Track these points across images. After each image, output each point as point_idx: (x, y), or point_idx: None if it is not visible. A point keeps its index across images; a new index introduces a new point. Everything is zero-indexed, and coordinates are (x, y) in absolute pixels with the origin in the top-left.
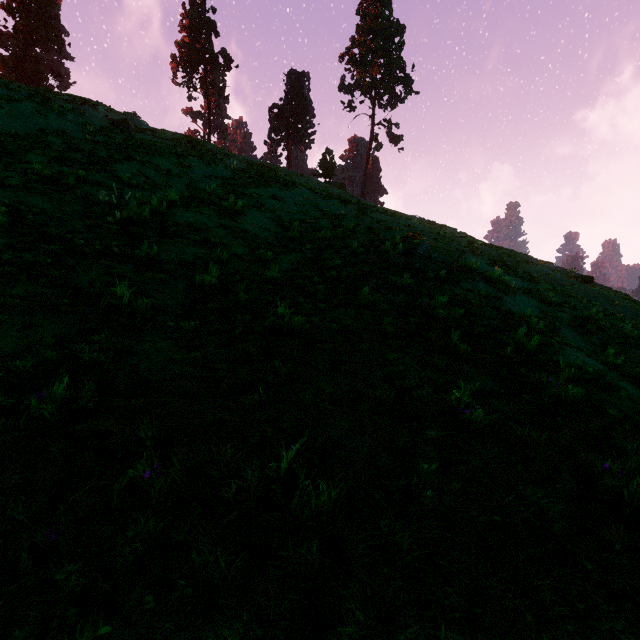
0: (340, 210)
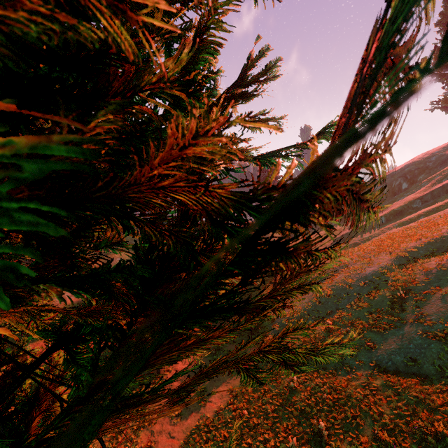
0: None
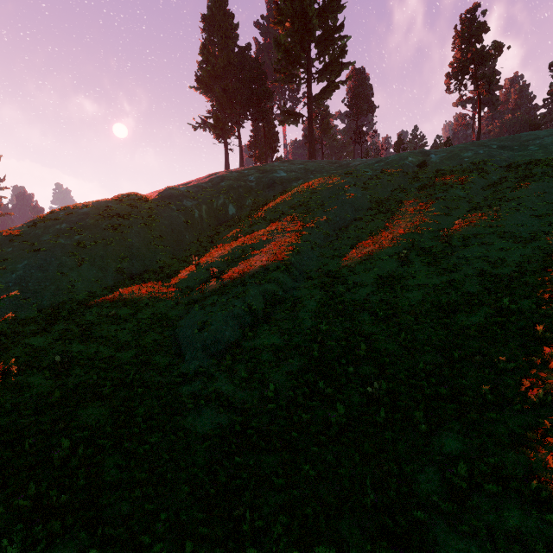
0: None
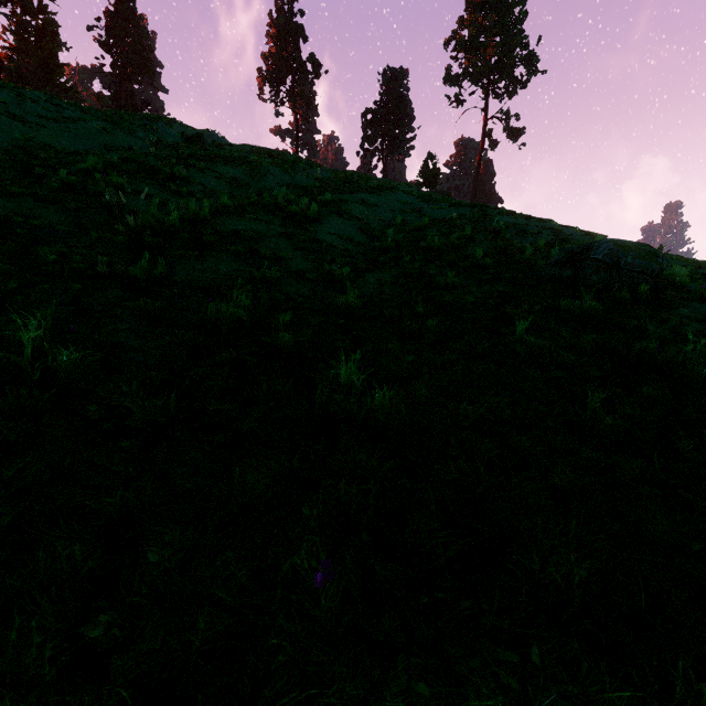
0: (450, 214)
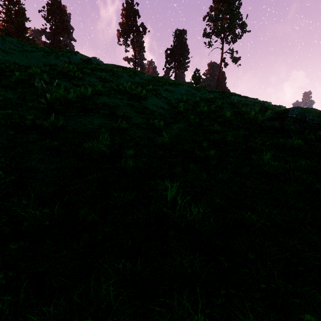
0: (209, 96)
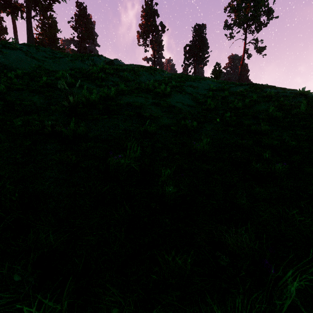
0: (237, 89)
